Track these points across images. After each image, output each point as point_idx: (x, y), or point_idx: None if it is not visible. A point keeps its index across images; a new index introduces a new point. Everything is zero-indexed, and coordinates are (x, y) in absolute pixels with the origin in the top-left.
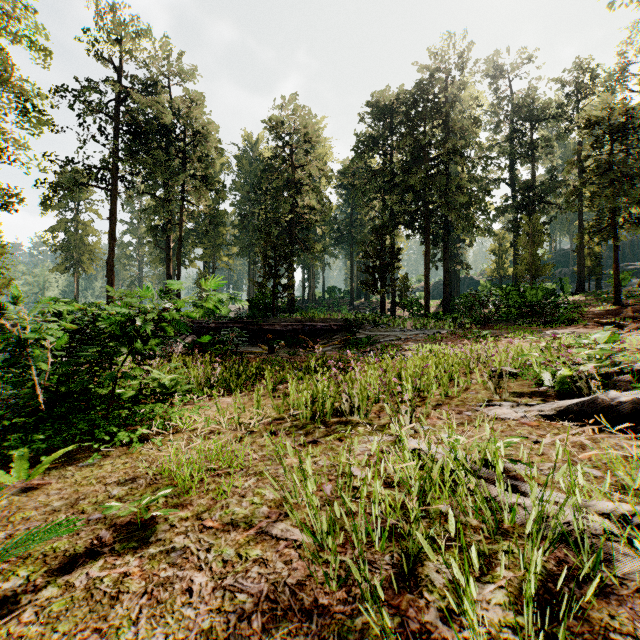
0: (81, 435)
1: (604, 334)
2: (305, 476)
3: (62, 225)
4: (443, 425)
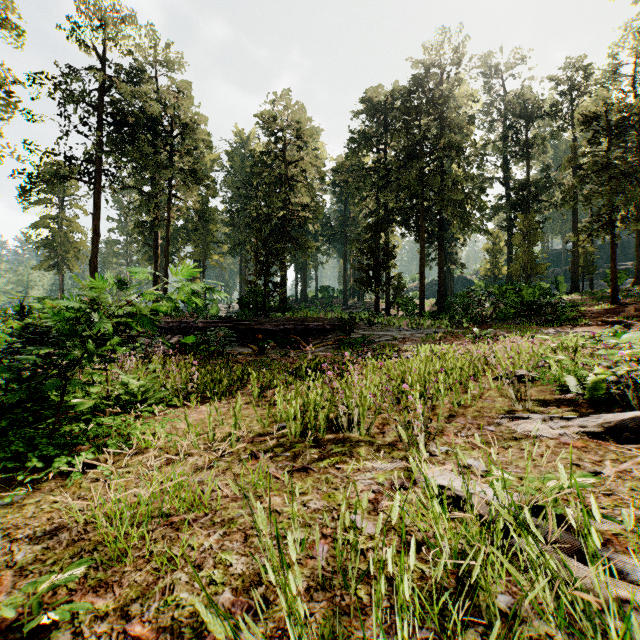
0: (18, 457)
1: (636, 333)
2: (285, 564)
3: (46, 221)
4: (464, 445)
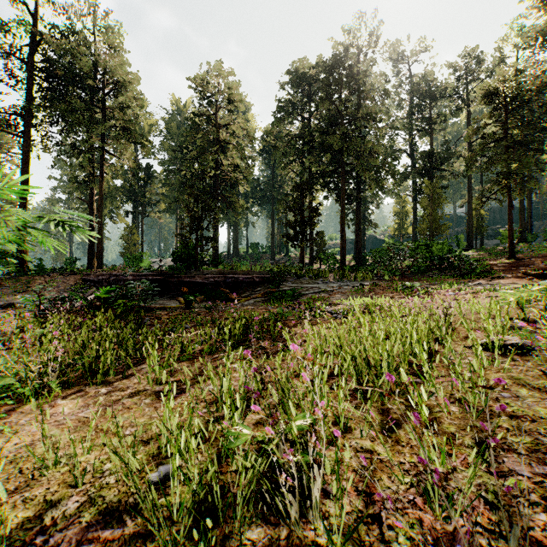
0: None
1: None
2: None
3: None
4: None
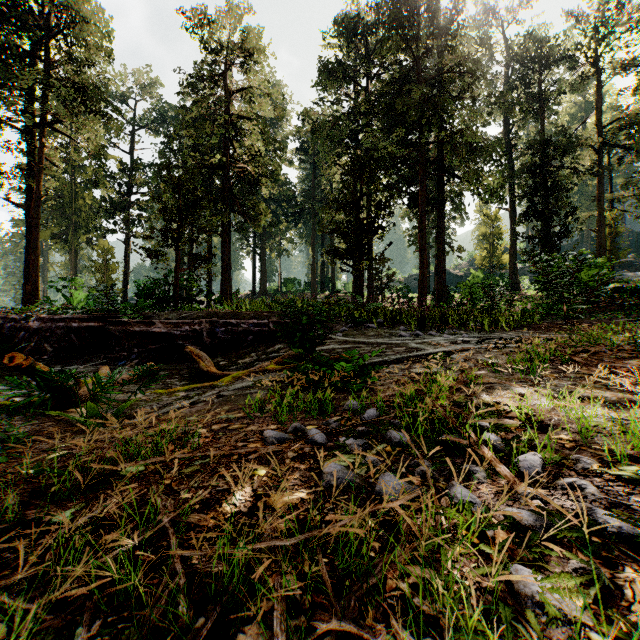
0: None
1: None
2: None
3: None
4: None
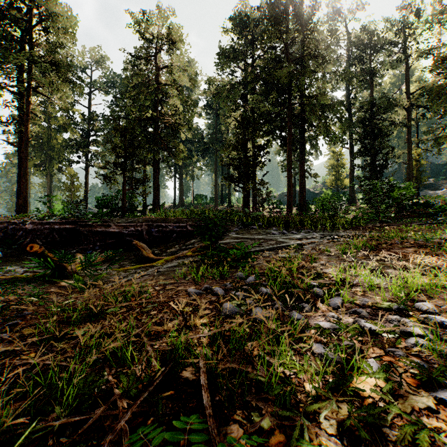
0: None
1: None
2: None
3: None
4: None
